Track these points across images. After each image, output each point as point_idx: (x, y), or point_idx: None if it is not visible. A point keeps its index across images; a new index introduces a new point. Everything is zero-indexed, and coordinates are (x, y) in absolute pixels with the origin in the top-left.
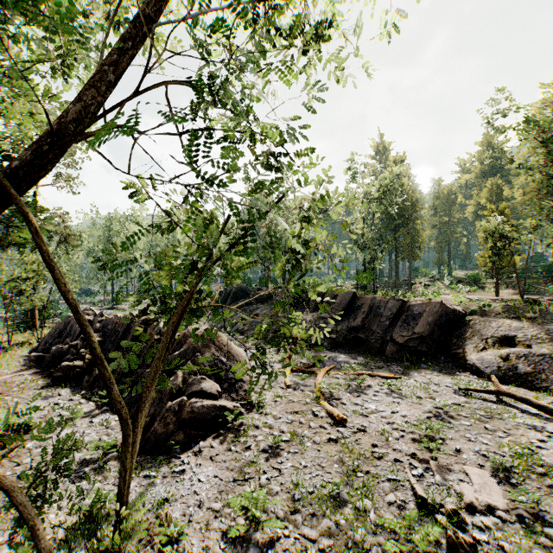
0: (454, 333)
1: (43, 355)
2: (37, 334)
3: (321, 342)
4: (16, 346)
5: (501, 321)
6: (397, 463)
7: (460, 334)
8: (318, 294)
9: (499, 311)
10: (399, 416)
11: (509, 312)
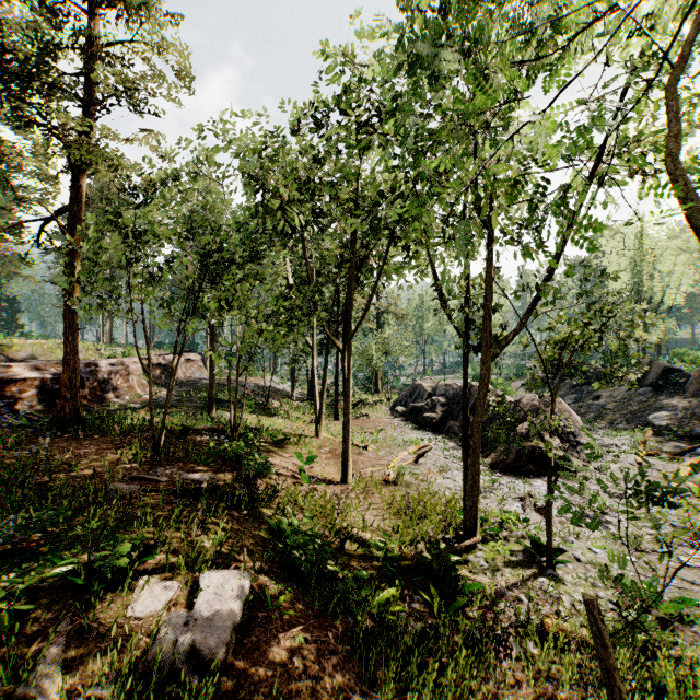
0: None
1: (404, 409)
2: (388, 395)
3: None
4: (378, 403)
5: None
6: None
7: None
8: (699, 374)
9: None
10: None
11: None
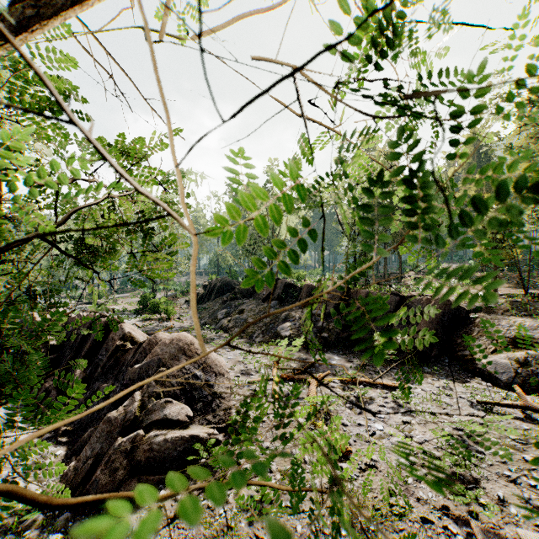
0: (458, 333)
1: None
2: None
3: (312, 341)
4: None
5: (512, 320)
6: (427, 525)
7: (465, 334)
8: (308, 288)
9: (507, 308)
10: (414, 442)
11: (518, 309)
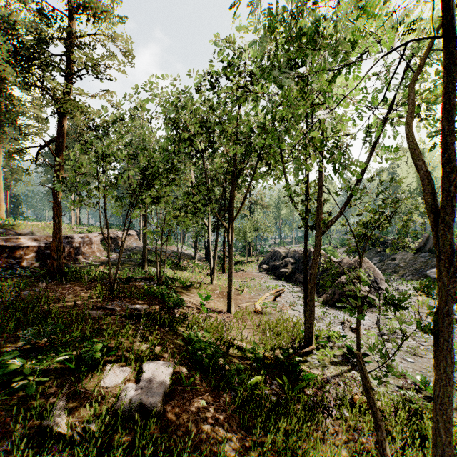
0: None
1: (267, 266)
2: (257, 258)
3: None
4: (250, 262)
5: None
6: None
7: None
8: None
9: None
10: None
11: None
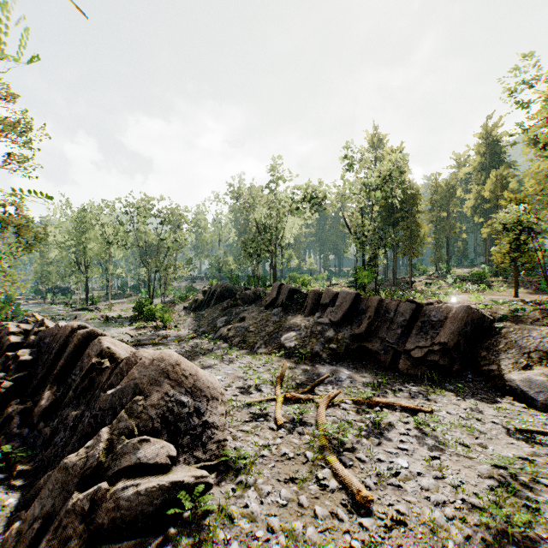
0: (482, 344)
1: None
2: None
3: (319, 353)
4: None
5: (543, 330)
6: None
7: (490, 346)
8: (314, 294)
9: (537, 317)
10: (448, 485)
11: None
